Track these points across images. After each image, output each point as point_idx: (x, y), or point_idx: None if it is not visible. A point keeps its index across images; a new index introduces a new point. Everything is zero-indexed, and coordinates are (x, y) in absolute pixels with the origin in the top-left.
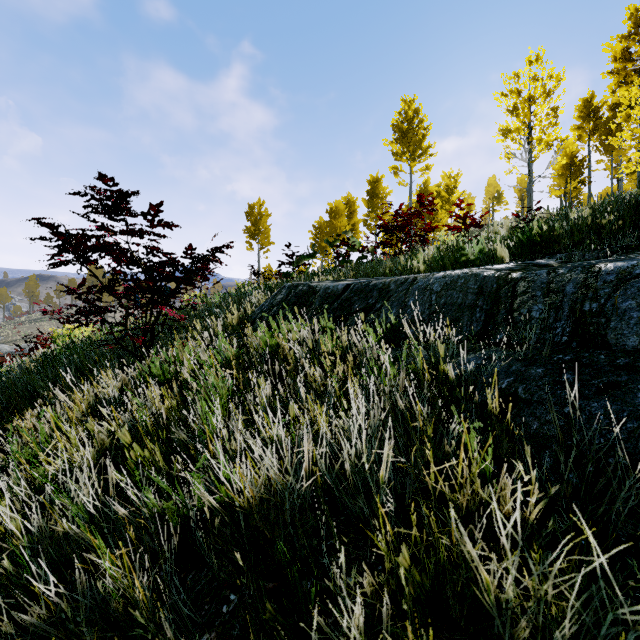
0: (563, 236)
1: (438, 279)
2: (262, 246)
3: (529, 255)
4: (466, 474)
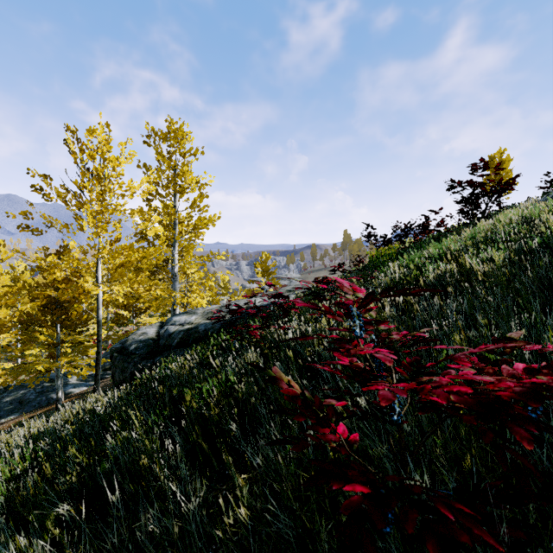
0: None
1: None
2: None
3: None
4: None
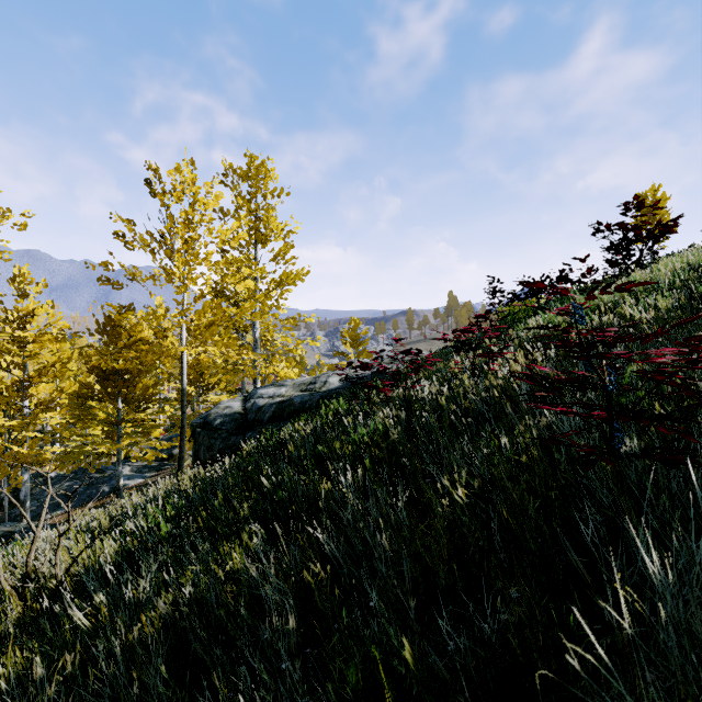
0: None
1: None
2: None
3: None
4: None
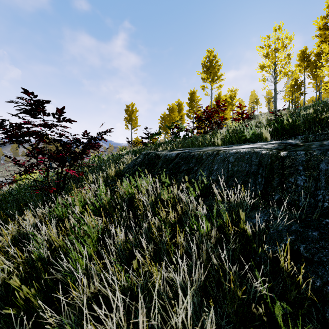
0: (301, 125)
1: (232, 154)
2: (133, 127)
3: (281, 136)
4: (267, 323)
